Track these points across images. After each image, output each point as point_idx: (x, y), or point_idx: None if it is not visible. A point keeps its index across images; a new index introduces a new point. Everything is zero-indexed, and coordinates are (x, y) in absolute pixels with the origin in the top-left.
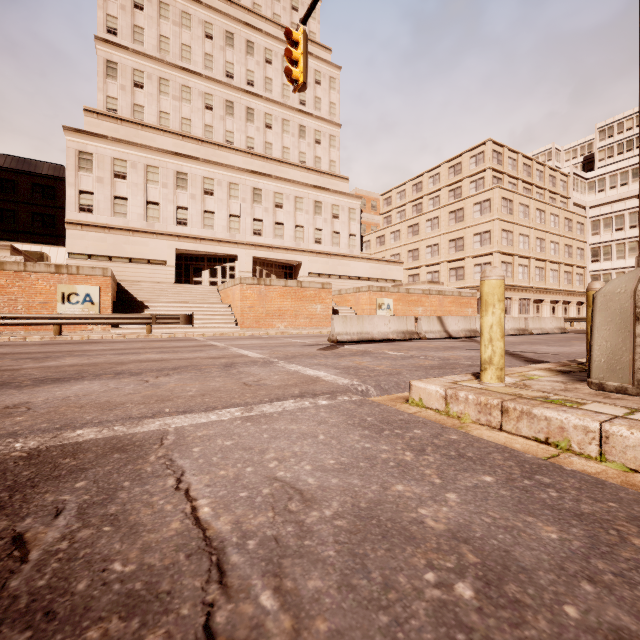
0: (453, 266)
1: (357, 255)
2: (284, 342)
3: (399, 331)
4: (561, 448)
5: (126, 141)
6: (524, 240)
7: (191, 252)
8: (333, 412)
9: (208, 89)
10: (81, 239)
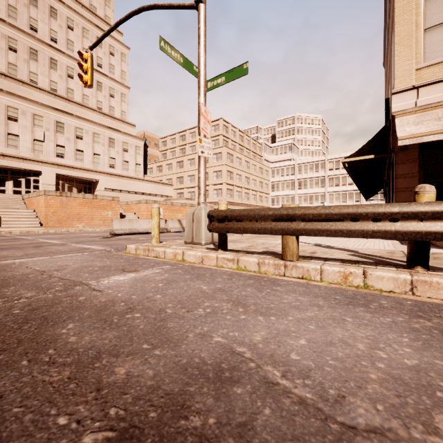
0: None
1: (141, 178)
2: (79, 235)
3: None
4: (159, 258)
5: None
6: (239, 177)
7: None
8: (88, 255)
9: (12, 34)
10: None
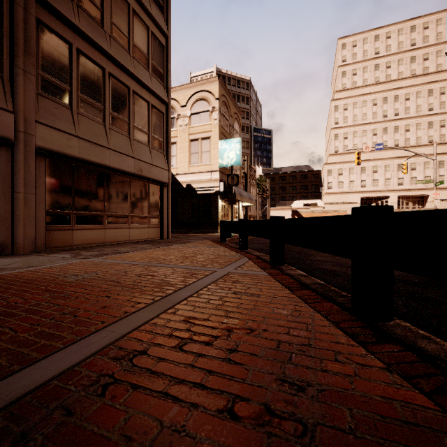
0: None
1: None
2: None
3: None
4: None
5: (342, 162)
6: None
7: (366, 197)
8: None
9: (374, 127)
10: (328, 198)
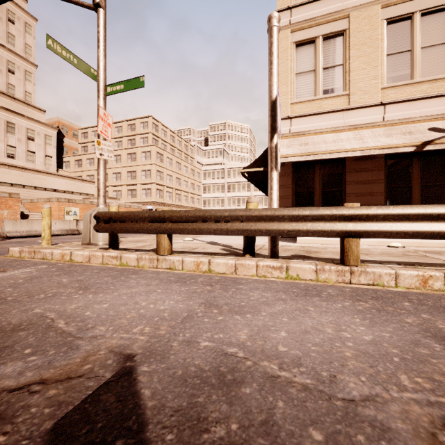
0: (130, 188)
1: (53, 172)
2: None
3: (64, 229)
4: (46, 259)
5: None
6: (170, 178)
7: None
8: None
9: None
10: None
